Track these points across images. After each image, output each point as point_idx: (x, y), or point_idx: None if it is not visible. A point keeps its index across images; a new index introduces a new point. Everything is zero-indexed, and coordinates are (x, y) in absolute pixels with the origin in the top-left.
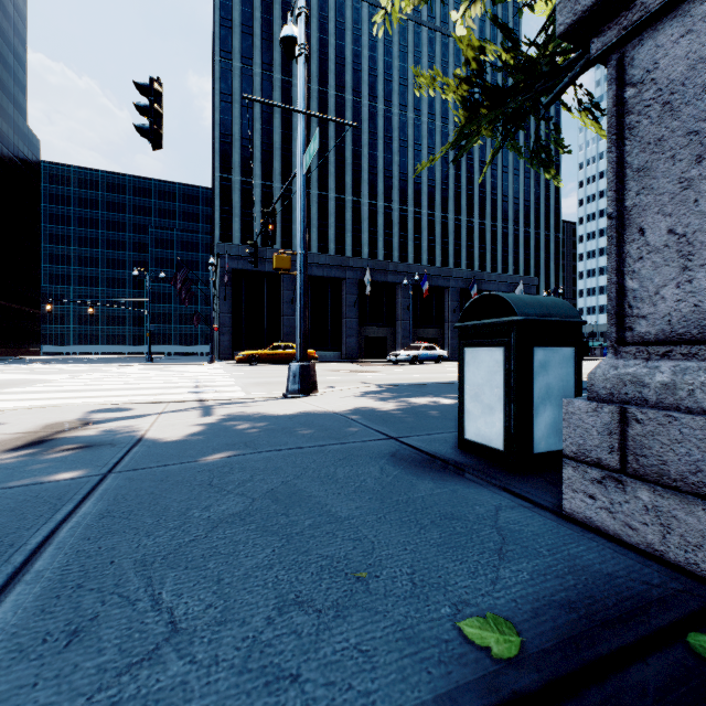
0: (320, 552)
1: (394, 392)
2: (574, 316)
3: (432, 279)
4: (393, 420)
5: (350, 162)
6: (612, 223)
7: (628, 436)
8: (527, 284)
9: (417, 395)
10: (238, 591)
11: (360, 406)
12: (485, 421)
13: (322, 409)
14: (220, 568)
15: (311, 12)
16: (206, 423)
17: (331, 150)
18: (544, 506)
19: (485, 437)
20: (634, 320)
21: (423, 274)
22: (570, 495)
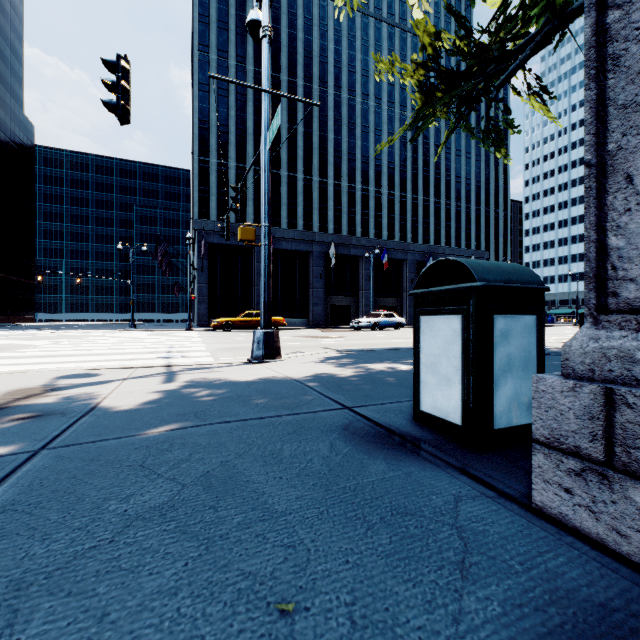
0: (242, 566)
1: (353, 357)
2: (535, 282)
3: (392, 253)
4: (349, 388)
5: (317, 146)
6: (591, 171)
7: (615, 422)
8: (478, 257)
9: (375, 361)
10: (121, 637)
11: (318, 372)
12: (442, 394)
13: (282, 376)
14: (110, 594)
15: (281, 9)
16: (165, 389)
17: (299, 135)
18: (509, 496)
19: (442, 410)
20: (620, 284)
21: (383, 247)
22: (541, 486)
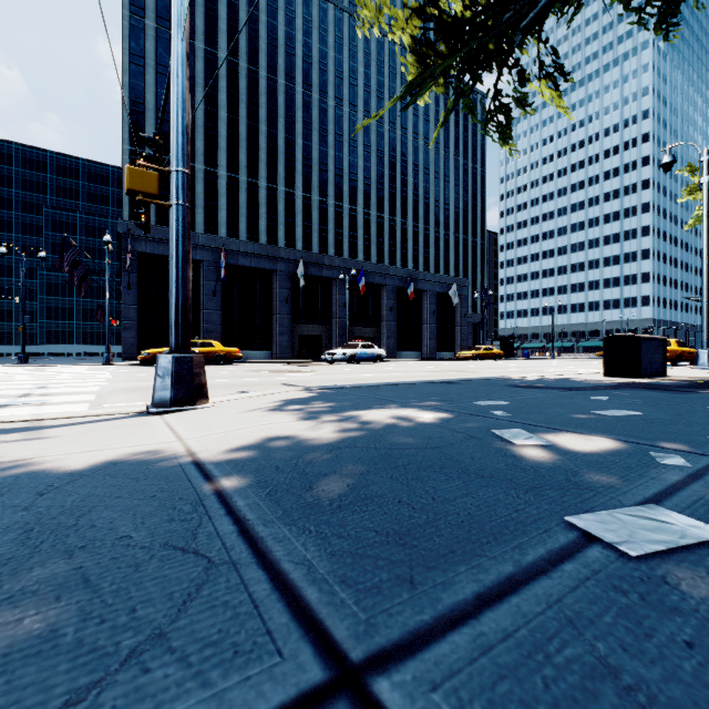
0: None
1: (332, 399)
2: None
3: (369, 276)
4: (336, 491)
5: (283, 151)
6: None
7: None
8: (460, 285)
9: (371, 404)
10: None
11: (263, 435)
12: None
13: (177, 447)
14: None
15: None
16: None
17: (262, 135)
18: None
19: None
20: None
21: (359, 270)
22: None
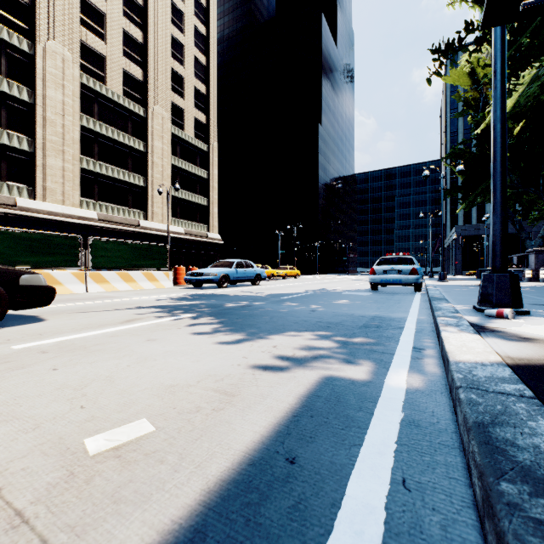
0: None
1: None
2: None
3: None
4: None
5: None
6: None
7: None
8: None
9: None
10: None
11: None
12: None
13: None
14: None
15: None
16: None
17: None
18: None
19: None
20: None
21: None
22: None
